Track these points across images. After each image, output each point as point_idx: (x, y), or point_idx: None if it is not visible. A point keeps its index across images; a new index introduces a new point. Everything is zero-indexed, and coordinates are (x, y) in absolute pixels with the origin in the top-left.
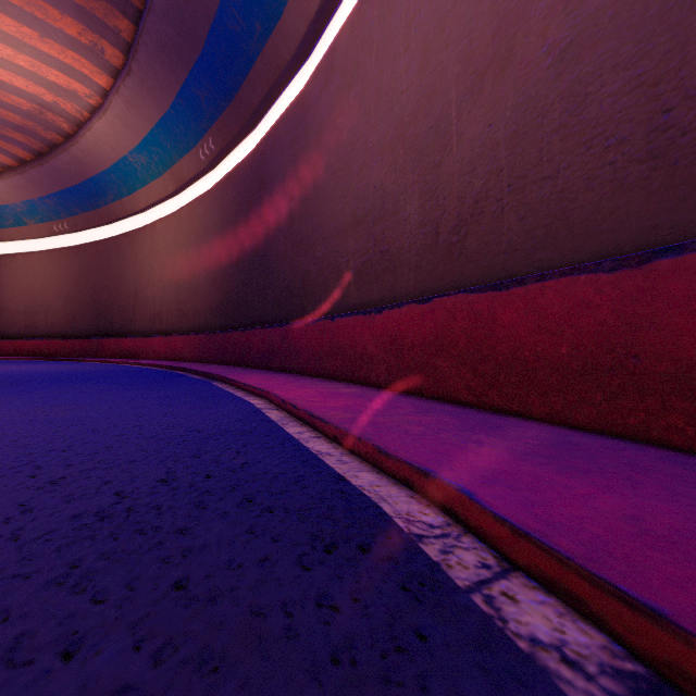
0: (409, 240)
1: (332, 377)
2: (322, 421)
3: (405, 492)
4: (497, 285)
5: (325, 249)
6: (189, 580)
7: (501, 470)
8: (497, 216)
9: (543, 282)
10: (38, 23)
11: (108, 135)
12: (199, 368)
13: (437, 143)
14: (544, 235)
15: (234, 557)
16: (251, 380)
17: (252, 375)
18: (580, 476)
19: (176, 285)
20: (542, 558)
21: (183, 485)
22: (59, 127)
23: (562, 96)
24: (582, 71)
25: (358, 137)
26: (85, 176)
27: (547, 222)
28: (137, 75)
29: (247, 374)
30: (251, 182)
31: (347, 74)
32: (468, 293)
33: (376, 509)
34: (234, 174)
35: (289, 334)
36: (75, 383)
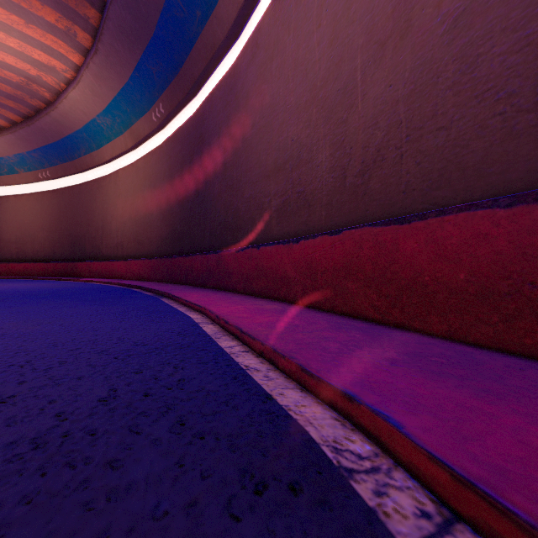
0: (321, 183)
1: (257, 295)
2: (250, 337)
3: (328, 413)
4: (400, 219)
5: (252, 191)
6: (109, 536)
7: (421, 394)
8: (397, 162)
9: (442, 216)
10: (24, 12)
11: (80, 102)
12: (151, 286)
13: (345, 102)
14: (439, 177)
15: (160, 500)
16: (192, 297)
17: (193, 293)
18: (498, 402)
19: (134, 220)
20: (493, 516)
21: (121, 405)
22: (42, 96)
23: (455, 57)
24: (473, 35)
25: (278, 100)
26: (63, 135)
27: (442, 166)
28: (102, 54)
29: (189, 292)
30: (193, 138)
31: (269, 49)
32: (373, 226)
33: (303, 434)
34: (179, 132)
35: (223, 259)
36: (50, 299)
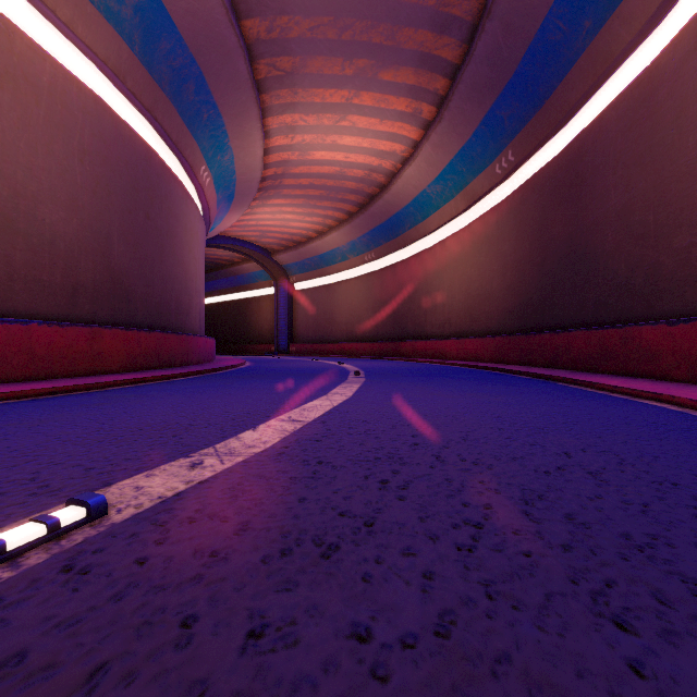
0: None
1: None
2: None
3: None
4: None
5: (694, 237)
6: None
7: None
8: None
9: None
10: (381, 112)
11: (413, 177)
12: (513, 368)
13: None
14: None
15: None
16: (612, 382)
17: (598, 378)
18: None
19: (465, 293)
20: None
21: None
22: (378, 182)
23: None
24: None
25: None
26: (390, 214)
27: None
28: (447, 120)
29: (588, 377)
30: (560, 181)
31: None
32: None
33: None
34: (536, 179)
35: (636, 336)
36: (437, 377)
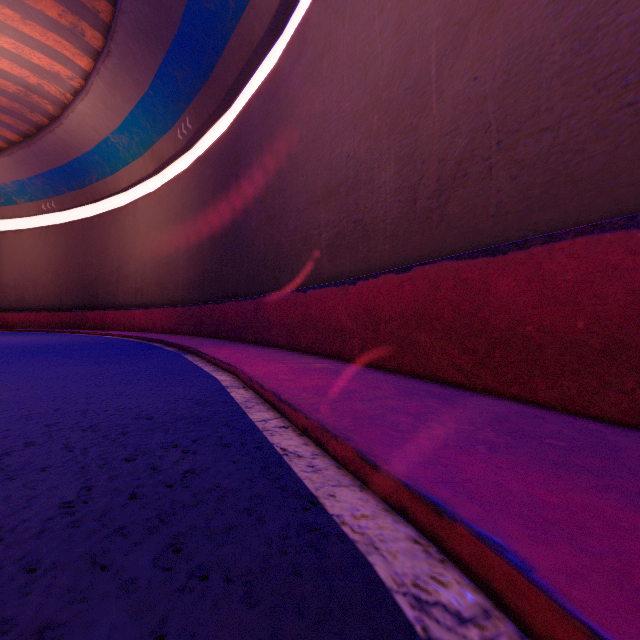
0: (384, 209)
1: (304, 351)
2: (290, 407)
3: (403, 529)
4: (491, 250)
5: (298, 222)
6: None
7: (546, 502)
8: (484, 177)
9: (551, 243)
10: (19, 4)
11: (90, 116)
12: (175, 340)
13: (415, 104)
14: (542, 194)
15: None
16: (222, 353)
17: (224, 348)
18: None
19: (156, 260)
20: None
21: (91, 514)
22: (44, 109)
23: (565, 34)
24: (591, 1)
25: (330, 107)
26: (70, 157)
27: (546, 179)
28: (116, 56)
29: (219, 347)
30: (226, 159)
31: (319, 44)
32: (454, 260)
33: (365, 571)
34: (210, 152)
35: (262, 306)
36: (46, 356)
